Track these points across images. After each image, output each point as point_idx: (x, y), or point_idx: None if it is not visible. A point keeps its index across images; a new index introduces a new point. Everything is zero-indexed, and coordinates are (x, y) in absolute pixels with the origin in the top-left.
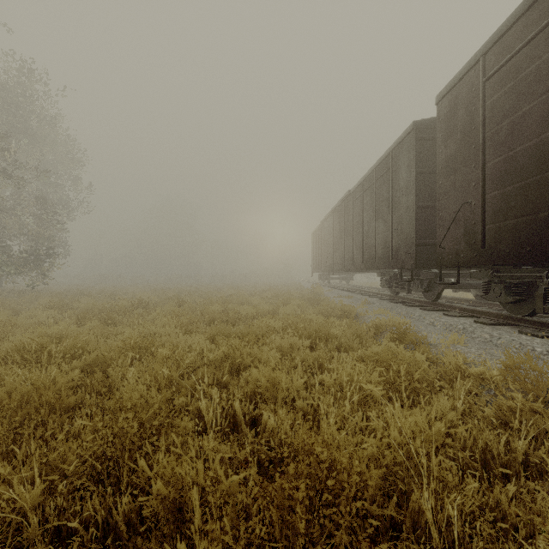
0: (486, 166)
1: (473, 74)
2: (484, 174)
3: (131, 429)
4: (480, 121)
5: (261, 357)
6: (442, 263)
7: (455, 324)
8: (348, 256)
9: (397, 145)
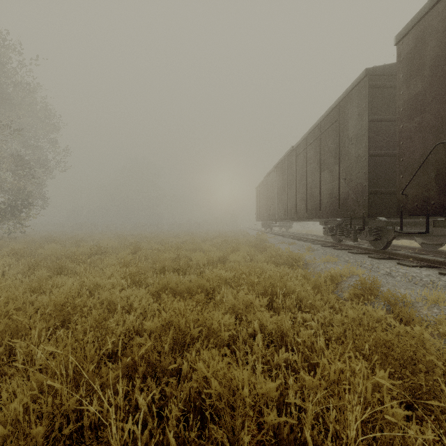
0: None
1: None
2: None
3: None
4: None
5: (211, 325)
6: (403, 211)
7: (419, 276)
8: (291, 206)
9: (345, 96)
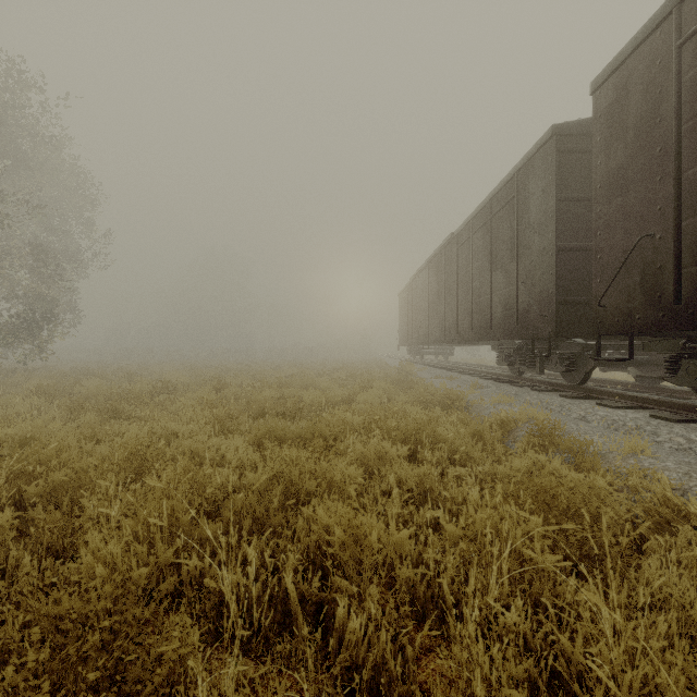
0: (683, 177)
1: (657, 38)
2: (679, 189)
3: (34, 694)
4: (672, 107)
5: (332, 477)
6: (601, 329)
7: (622, 420)
8: (450, 322)
9: (526, 163)
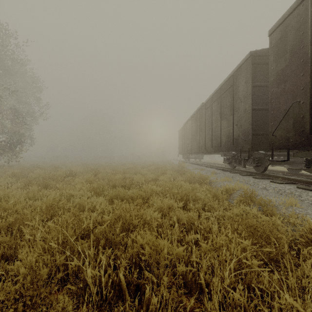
0: None
1: (301, 7)
2: None
3: None
4: (309, 40)
5: (146, 218)
6: (273, 146)
7: (284, 189)
8: (202, 143)
9: (237, 69)
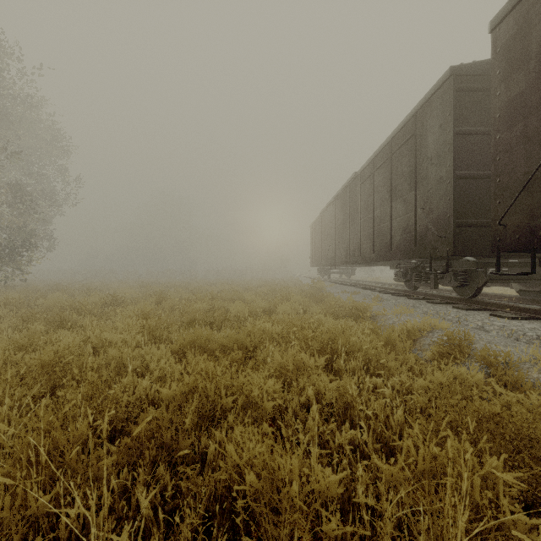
0: None
1: None
2: None
3: None
4: None
5: (250, 392)
6: (500, 247)
7: (521, 330)
8: (354, 246)
9: (424, 104)
